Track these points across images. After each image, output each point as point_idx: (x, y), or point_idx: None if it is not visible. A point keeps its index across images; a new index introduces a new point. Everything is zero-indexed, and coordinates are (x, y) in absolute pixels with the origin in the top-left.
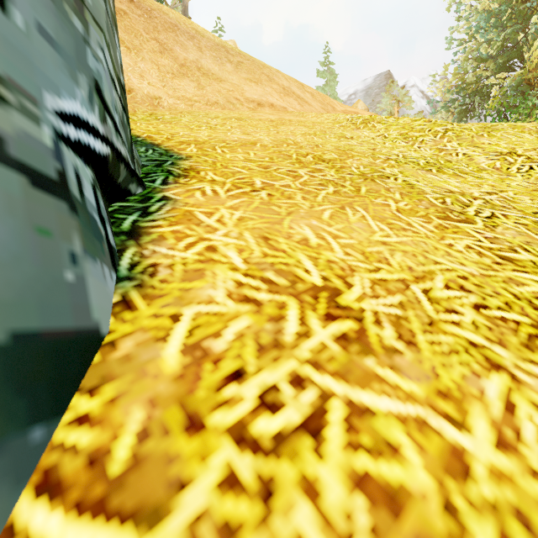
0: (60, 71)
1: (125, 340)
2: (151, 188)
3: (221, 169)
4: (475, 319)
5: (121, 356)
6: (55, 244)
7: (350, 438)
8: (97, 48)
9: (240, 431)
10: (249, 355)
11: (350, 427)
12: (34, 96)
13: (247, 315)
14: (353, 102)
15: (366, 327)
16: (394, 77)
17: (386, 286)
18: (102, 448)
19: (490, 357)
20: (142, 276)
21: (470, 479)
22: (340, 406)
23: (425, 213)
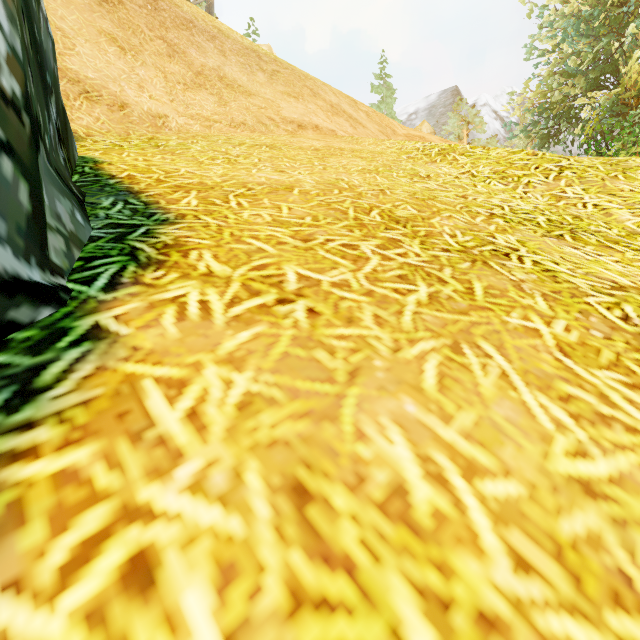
0: None
1: None
2: (78, 301)
3: (229, 244)
4: None
5: None
6: None
7: None
8: None
9: None
10: None
11: None
12: None
13: None
14: (414, 124)
15: None
16: (462, 94)
17: None
18: None
19: None
20: None
21: None
22: None
23: (615, 355)
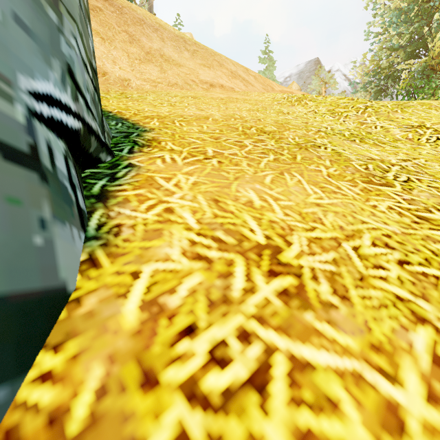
0: (35, 55)
1: (89, 297)
2: (119, 156)
3: (179, 140)
4: (400, 274)
5: (85, 312)
6: (25, 211)
7: (293, 393)
8: (70, 36)
9: (192, 387)
10: (200, 310)
11: (292, 382)
12: (9, 77)
13: (199, 272)
14: (288, 84)
15: (305, 283)
16: (322, 63)
17: (321, 244)
18: (62, 406)
19: (415, 311)
20: (107, 235)
21: (405, 435)
22: (283, 361)
23: (352, 178)
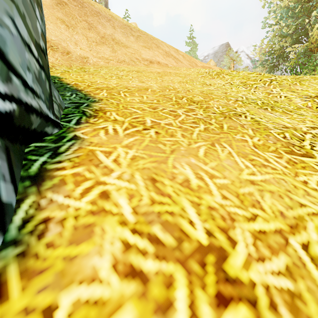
0: None
1: None
2: (66, 128)
3: (122, 110)
4: None
5: None
6: None
7: None
8: (4, 15)
9: None
10: None
11: None
12: None
13: (131, 303)
14: (207, 61)
15: (263, 317)
16: (231, 46)
17: (267, 241)
18: None
19: None
20: (30, 237)
21: None
22: None
23: (275, 148)
